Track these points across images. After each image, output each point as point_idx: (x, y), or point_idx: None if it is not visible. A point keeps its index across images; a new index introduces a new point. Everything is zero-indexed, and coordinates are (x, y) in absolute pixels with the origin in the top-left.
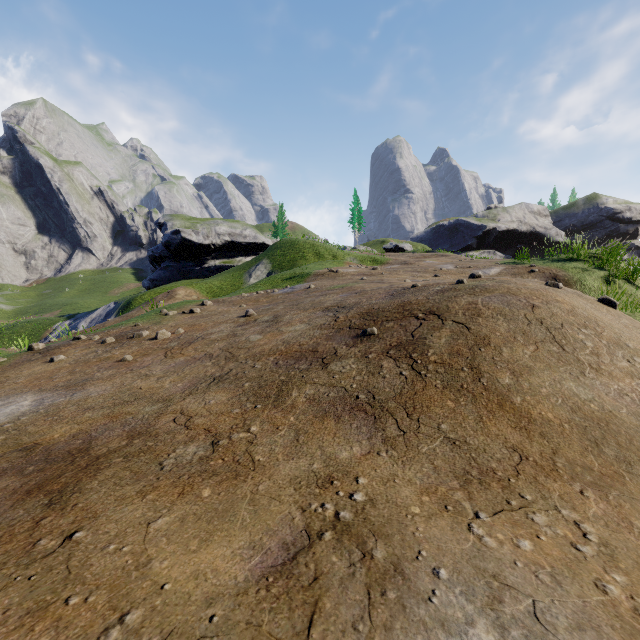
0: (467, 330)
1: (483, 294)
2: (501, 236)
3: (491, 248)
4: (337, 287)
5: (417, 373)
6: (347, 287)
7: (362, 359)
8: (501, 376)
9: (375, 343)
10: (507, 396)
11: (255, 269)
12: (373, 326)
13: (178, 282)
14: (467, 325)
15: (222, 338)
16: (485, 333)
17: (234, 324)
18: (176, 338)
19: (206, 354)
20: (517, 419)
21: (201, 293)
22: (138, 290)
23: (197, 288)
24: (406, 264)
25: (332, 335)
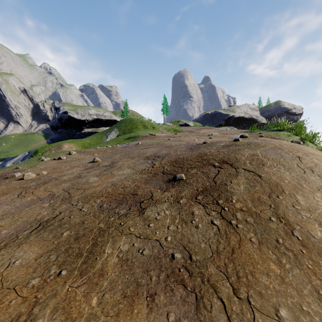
0: (259, 177)
1: (258, 148)
2: (236, 120)
3: (231, 125)
4: (154, 143)
5: (228, 223)
6: (160, 143)
7: (174, 204)
8: (311, 228)
9: (184, 188)
10: None
11: (110, 134)
12: (181, 172)
13: (66, 140)
14: (257, 173)
15: (69, 179)
16: (275, 180)
17: (83, 168)
18: (37, 178)
19: (50, 194)
20: None
21: (78, 147)
22: (46, 145)
23: (76, 144)
24: (192, 132)
25: (149, 179)
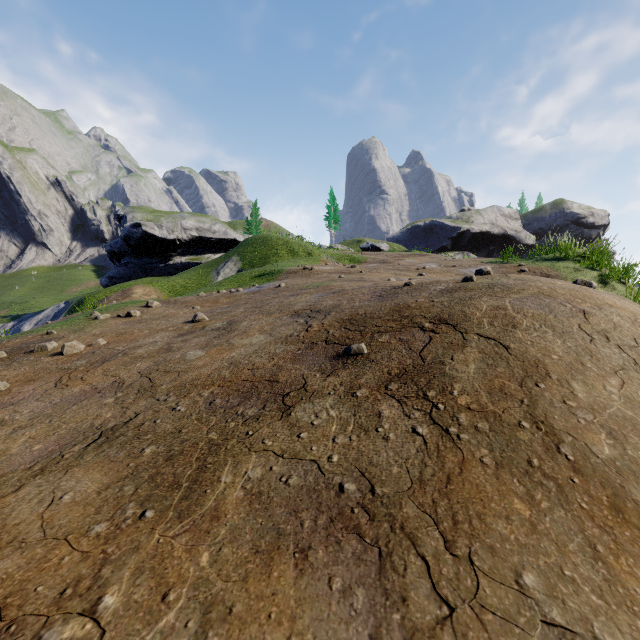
0: (505, 350)
1: (508, 295)
2: (474, 238)
3: (465, 249)
4: (311, 286)
5: (442, 431)
6: (323, 286)
7: (346, 399)
8: (593, 440)
9: (365, 369)
10: (621, 487)
11: (224, 266)
12: (360, 340)
13: (138, 280)
14: (502, 342)
15: (150, 354)
16: (535, 355)
17: (175, 333)
18: (89, 353)
19: (115, 381)
20: None
21: (162, 292)
22: (98, 288)
23: (158, 286)
24: (385, 263)
25: (301, 353)
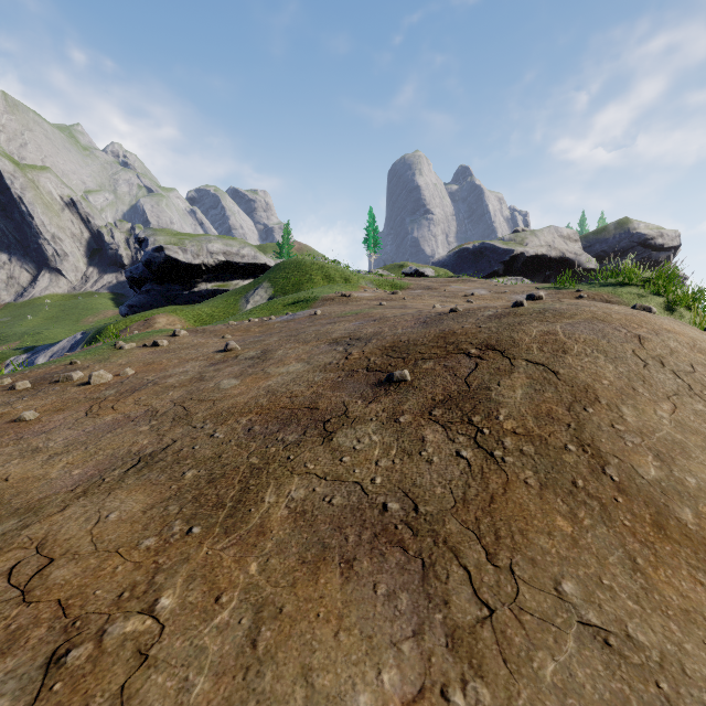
0: (554, 375)
1: (560, 320)
2: (529, 262)
3: (518, 275)
4: (350, 313)
5: (487, 454)
6: (362, 313)
7: (389, 424)
8: (639, 462)
9: (408, 396)
10: (665, 506)
11: (253, 294)
12: (403, 367)
13: (161, 308)
14: (551, 367)
15: (182, 383)
16: (585, 381)
17: (206, 362)
18: (117, 383)
19: (148, 410)
20: (705, 563)
21: (187, 321)
22: (117, 318)
23: (182, 315)
24: (430, 289)
25: (341, 381)
